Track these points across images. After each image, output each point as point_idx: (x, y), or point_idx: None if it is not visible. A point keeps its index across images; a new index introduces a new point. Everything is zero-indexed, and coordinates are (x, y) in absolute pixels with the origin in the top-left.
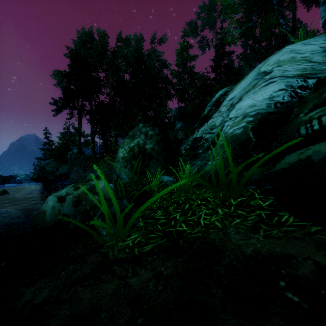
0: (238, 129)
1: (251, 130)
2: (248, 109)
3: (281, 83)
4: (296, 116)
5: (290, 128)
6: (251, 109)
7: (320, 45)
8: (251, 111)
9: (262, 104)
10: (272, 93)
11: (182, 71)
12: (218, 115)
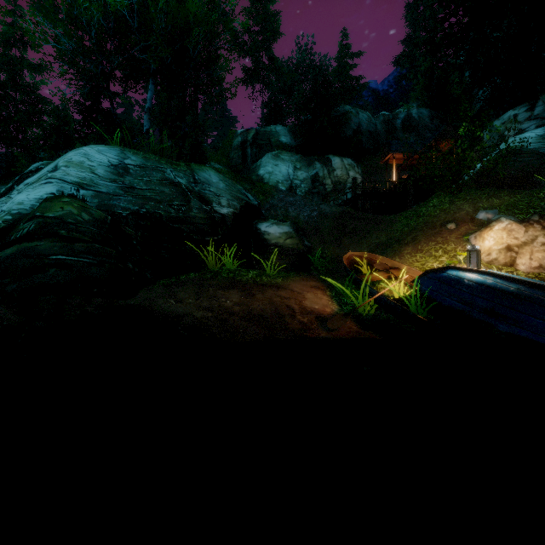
0: None
1: (1, 230)
2: (15, 206)
3: (55, 187)
4: (19, 225)
5: (11, 233)
6: (17, 207)
7: (110, 158)
8: (16, 209)
9: (28, 204)
10: (44, 195)
11: (7, 81)
12: (5, 202)
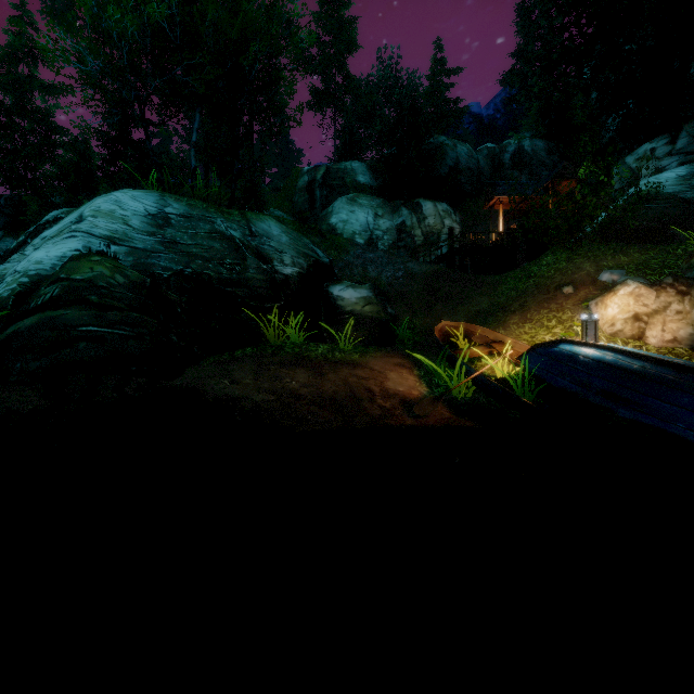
0: (8, 290)
1: (16, 295)
2: (32, 266)
3: (81, 242)
4: (40, 289)
5: (31, 300)
6: (35, 267)
7: (147, 206)
8: (34, 269)
9: (48, 263)
10: (67, 252)
11: (14, 106)
12: (18, 260)
